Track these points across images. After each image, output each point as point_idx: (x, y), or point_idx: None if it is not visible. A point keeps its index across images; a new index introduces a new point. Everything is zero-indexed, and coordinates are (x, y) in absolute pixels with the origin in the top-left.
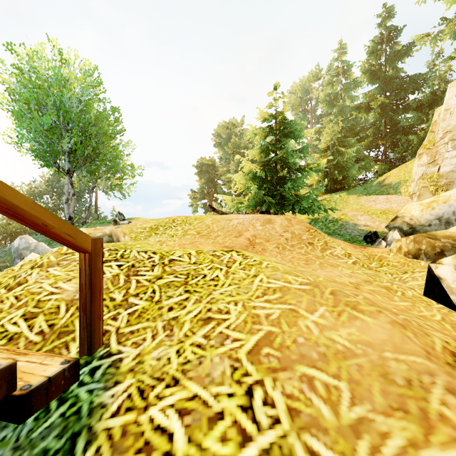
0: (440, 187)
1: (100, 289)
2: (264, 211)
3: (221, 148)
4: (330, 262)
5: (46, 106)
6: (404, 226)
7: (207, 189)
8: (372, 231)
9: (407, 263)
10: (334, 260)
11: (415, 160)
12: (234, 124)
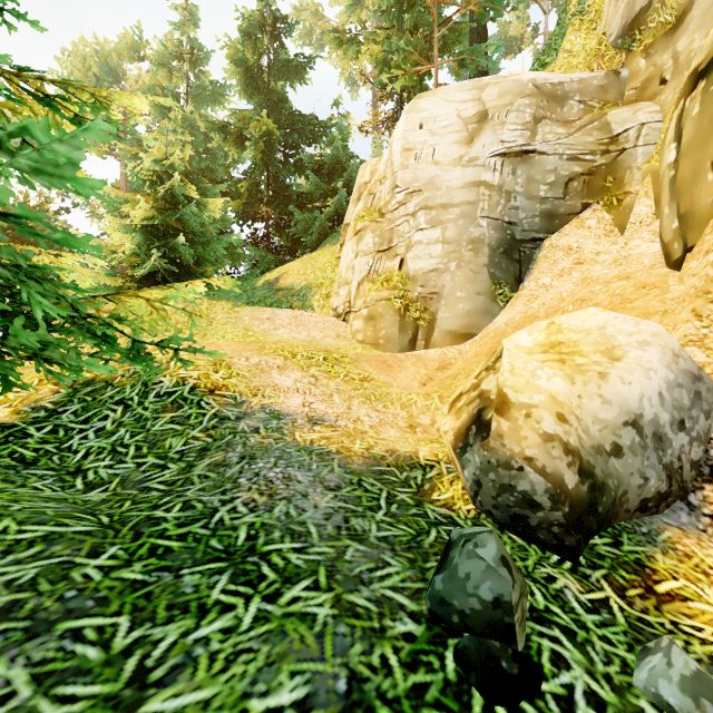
0: (413, 303)
1: None
2: None
3: None
4: None
5: None
6: (563, 470)
7: None
8: (490, 554)
9: None
10: None
11: (326, 251)
12: None
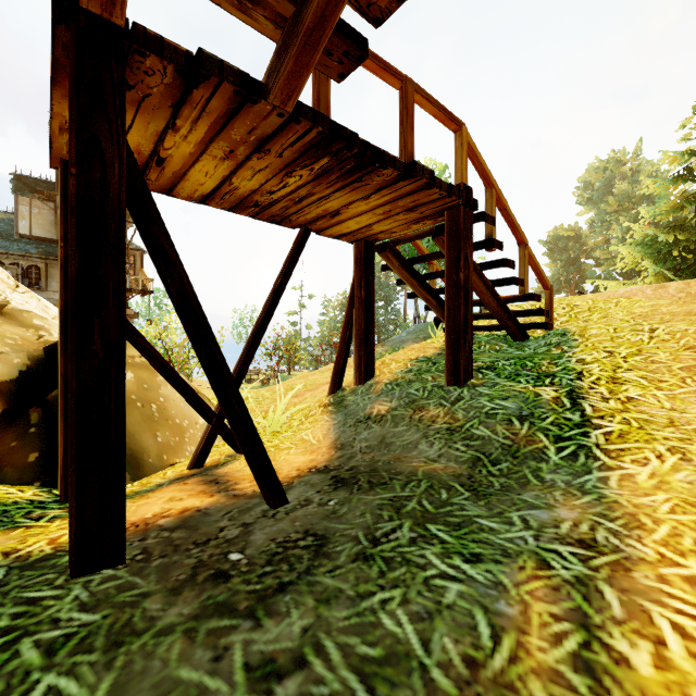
0: None
1: (552, 306)
2: None
3: (591, 206)
4: None
5: None
6: None
7: (565, 277)
8: None
9: None
10: None
11: None
12: (618, 160)
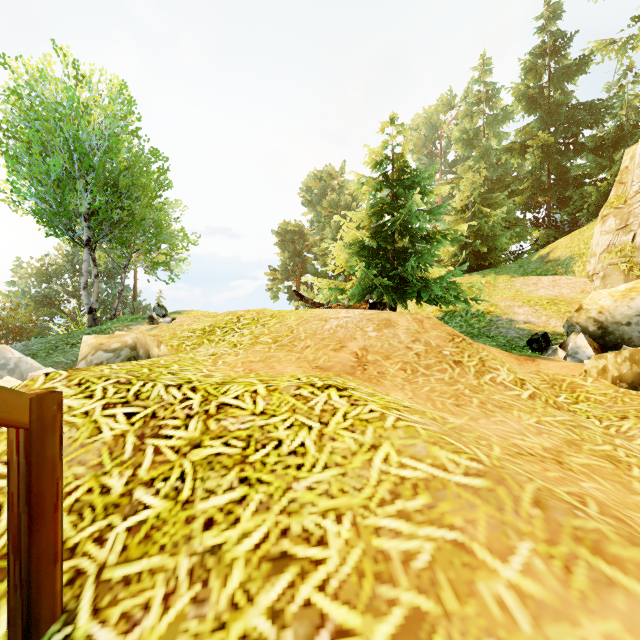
0: (637, 265)
1: (54, 500)
2: (377, 303)
3: (312, 208)
4: (496, 399)
5: (55, 146)
6: (589, 326)
7: (293, 267)
8: (540, 333)
9: (621, 397)
10: (500, 393)
11: (594, 225)
12: (330, 173)
